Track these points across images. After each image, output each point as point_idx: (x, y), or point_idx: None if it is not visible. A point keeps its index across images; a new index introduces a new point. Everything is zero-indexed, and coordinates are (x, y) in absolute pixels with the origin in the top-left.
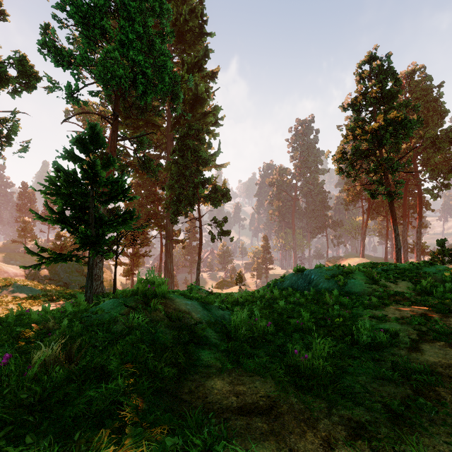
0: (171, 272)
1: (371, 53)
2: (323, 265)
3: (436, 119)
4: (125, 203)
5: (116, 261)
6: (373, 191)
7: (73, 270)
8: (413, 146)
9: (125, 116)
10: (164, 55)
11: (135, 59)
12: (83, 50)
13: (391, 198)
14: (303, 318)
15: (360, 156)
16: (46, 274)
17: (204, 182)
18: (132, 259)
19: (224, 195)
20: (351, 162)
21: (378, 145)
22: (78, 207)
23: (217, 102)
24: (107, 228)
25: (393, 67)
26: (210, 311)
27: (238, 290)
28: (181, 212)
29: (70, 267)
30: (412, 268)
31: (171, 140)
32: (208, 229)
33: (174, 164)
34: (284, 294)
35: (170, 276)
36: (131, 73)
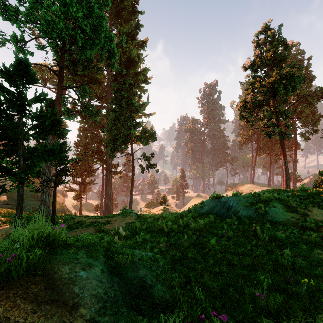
0: (110, 197)
1: (266, 24)
2: (240, 193)
3: (306, 83)
4: (75, 143)
5: (55, 190)
6: (269, 132)
7: (29, 196)
8: (291, 102)
9: (72, 73)
10: (102, 18)
11: (75, 16)
12: (28, 6)
13: (283, 138)
14: (257, 278)
15: (257, 105)
16: (5, 199)
17: (135, 125)
18: (80, 186)
19: (152, 136)
20: (250, 110)
21: (273, 96)
22: (8, 139)
23: (146, 65)
24: (36, 159)
25: (282, 37)
26: (124, 274)
27: (162, 210)
28: (117, 149)
29: (26, 193)
30: (314, 194)
31: (111, 94)
32: (139, 162)
33: (111, 111)
34: (206, 222)
35: (109, 199)
36: (72, 31)
